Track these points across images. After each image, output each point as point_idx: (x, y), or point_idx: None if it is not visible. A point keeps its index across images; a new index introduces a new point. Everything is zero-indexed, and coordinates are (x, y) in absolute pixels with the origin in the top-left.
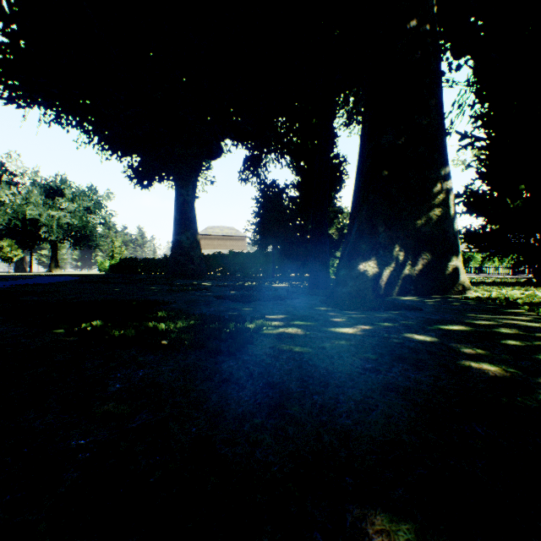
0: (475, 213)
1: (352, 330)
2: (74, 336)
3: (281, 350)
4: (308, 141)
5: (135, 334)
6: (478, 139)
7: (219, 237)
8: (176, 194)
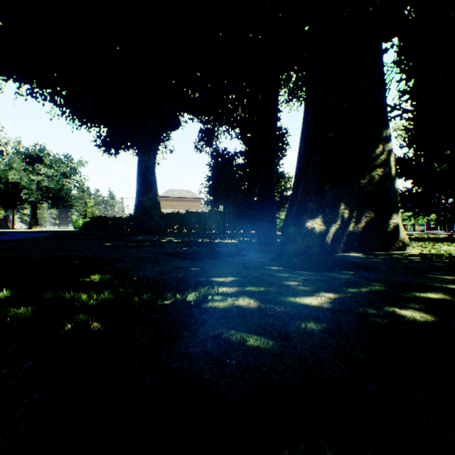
0: (404, 176)
1: (315, 300)
2: None
3: (229, 343)
4: (254, 115)
5: (33, 314)
6: (405, 110)
7: (178, 198)
8: (138, 160)
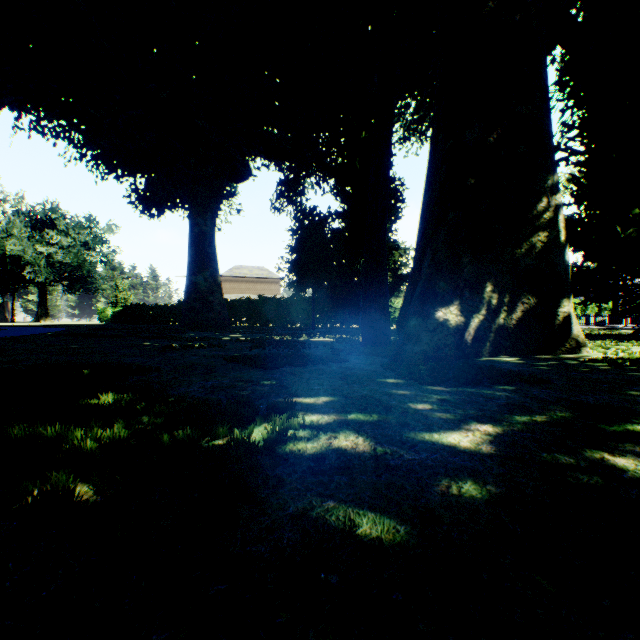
0: (573, 246)
1: (465, 438)
2: None
3: (325, 532)
4: (356, 160)
5: None
6: (573, 152)
7: (247, 279)
8: (190, 224)
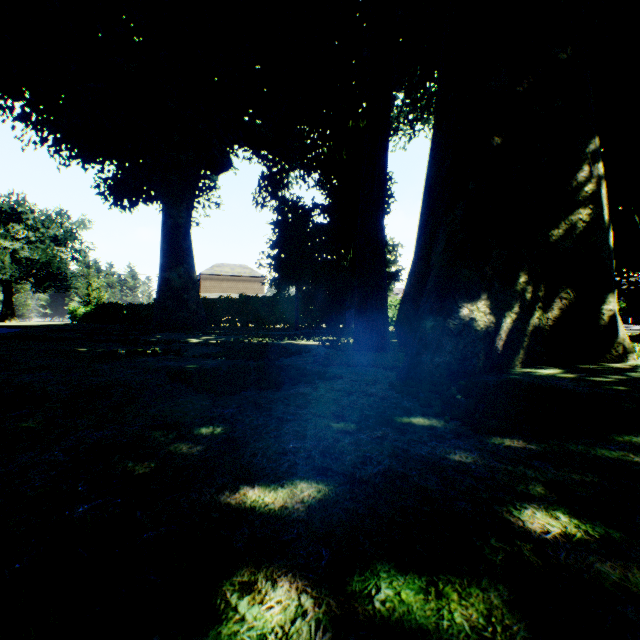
0: None
1: None
2: None
3: None
4: (342, 152)
5: None
6: None
7: (229, 277)
8: (163, 215)
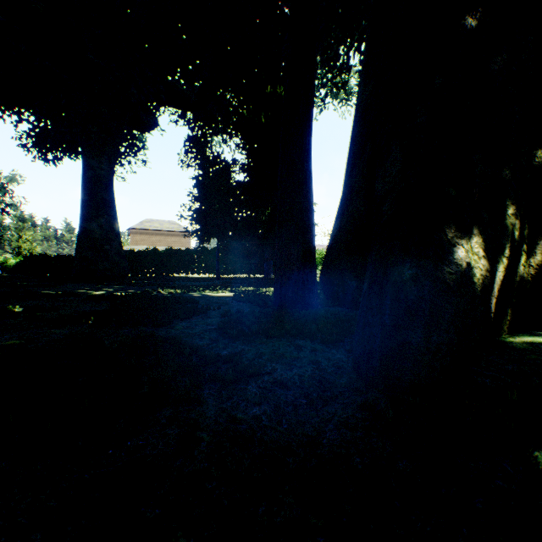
0: None
1: None
2: None
3: None
4: (261, 116)
5: None
6: None
7: (158, 232)
8: (83, 167)
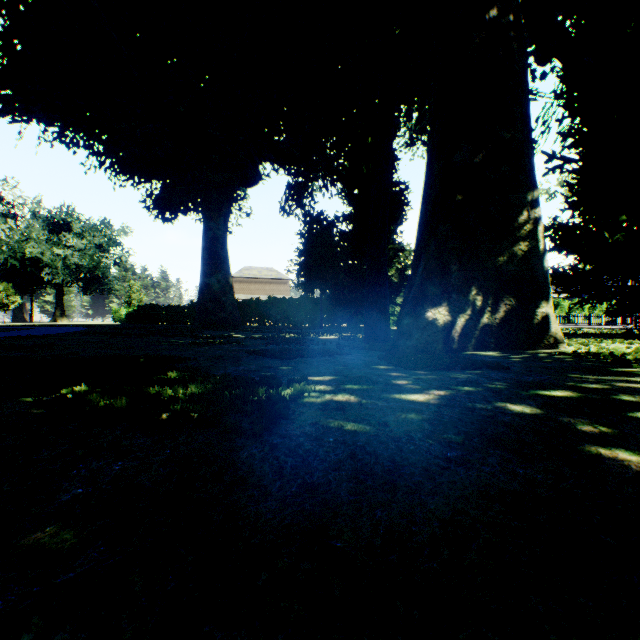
0: (565, 250)
1: (422, 397)
2: (44, 407)
3: (327, 428)
4: (362, 165)
5: (127, 404)
6: (568, 160)
7: (256, 280)
8: (204, 228)
